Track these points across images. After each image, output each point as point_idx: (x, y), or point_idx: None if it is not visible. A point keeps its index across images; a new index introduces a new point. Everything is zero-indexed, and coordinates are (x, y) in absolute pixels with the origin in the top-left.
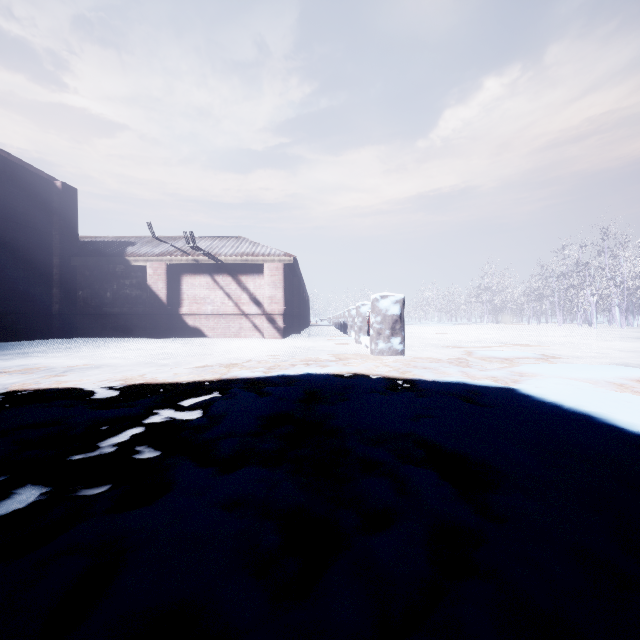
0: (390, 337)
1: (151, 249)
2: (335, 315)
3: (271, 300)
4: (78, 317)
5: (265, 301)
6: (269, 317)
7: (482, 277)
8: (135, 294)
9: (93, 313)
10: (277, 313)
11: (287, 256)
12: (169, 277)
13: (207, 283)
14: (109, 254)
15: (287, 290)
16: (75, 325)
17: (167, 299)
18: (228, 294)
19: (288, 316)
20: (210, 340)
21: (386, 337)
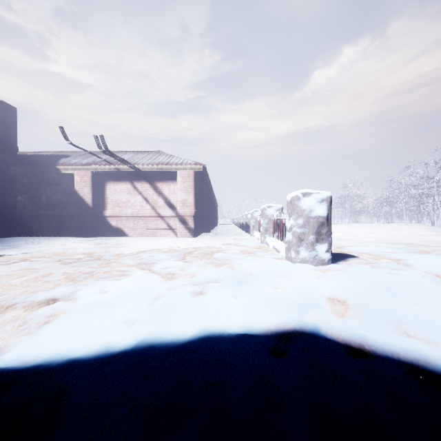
0: (314, 244)
1: (80, 160)
2: (237, 217)
3: (183, 203)
4: (17, 219)
5: (178, 204)
6: (181, 219)
7: (345, 189)
8: (66, 199)
9: (30, 215)
10: (188, 215)
11: (197, 164)
12: (94, 184)
13: (128, 189)
14: (42, 164)
15: (198, 195)
16: (14, 225)
17: (92, 203)
18: (146, 198)
19: (199, 218)
20: (128, 239)
21: (310, 244)
